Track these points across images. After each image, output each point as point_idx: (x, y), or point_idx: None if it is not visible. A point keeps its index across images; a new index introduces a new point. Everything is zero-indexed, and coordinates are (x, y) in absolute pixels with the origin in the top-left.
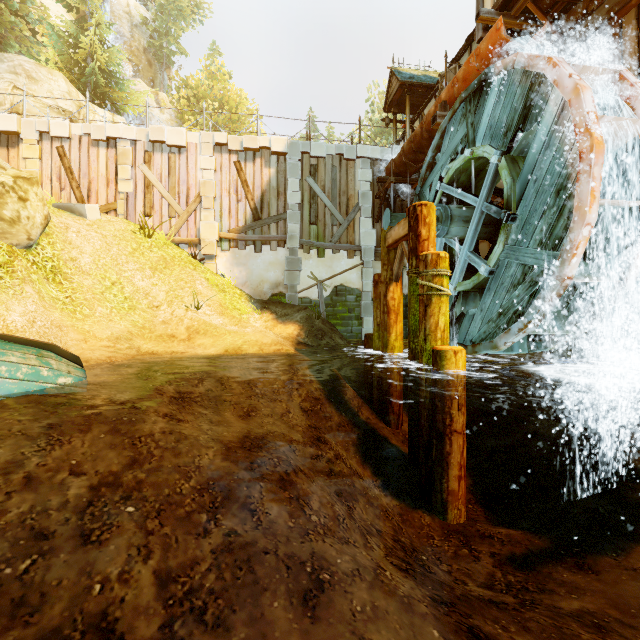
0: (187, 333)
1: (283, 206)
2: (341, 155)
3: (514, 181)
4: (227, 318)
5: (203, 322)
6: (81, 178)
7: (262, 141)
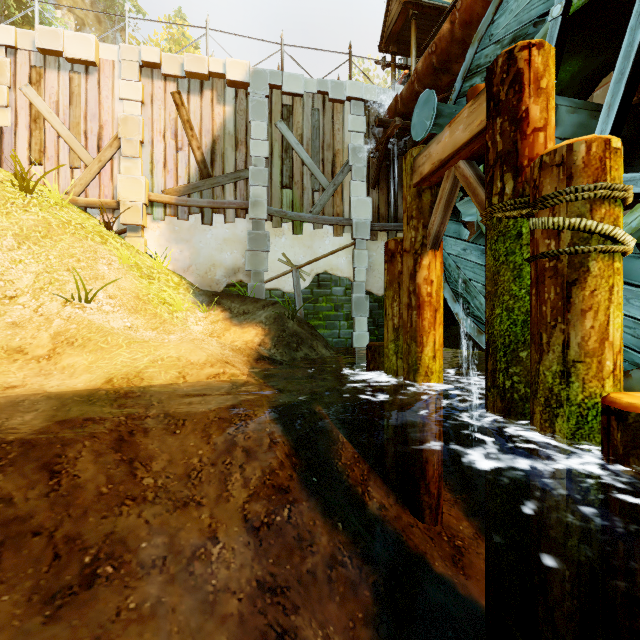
0: (50, 344)
1: (244, 160)
2: (325, 95)
3: None
4: (143, 317)
5: (87, 324)
6: None
7: (212, 64)
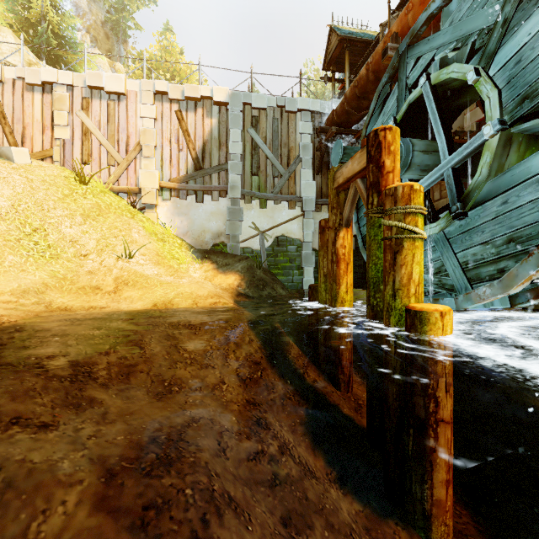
0: (114, 284)
1: (225, 156)
2: (282, 107)
3: (501, 98)
4: (163, 268)
5: (133, 272)
6: (15, 123)
7: (203, 90)
